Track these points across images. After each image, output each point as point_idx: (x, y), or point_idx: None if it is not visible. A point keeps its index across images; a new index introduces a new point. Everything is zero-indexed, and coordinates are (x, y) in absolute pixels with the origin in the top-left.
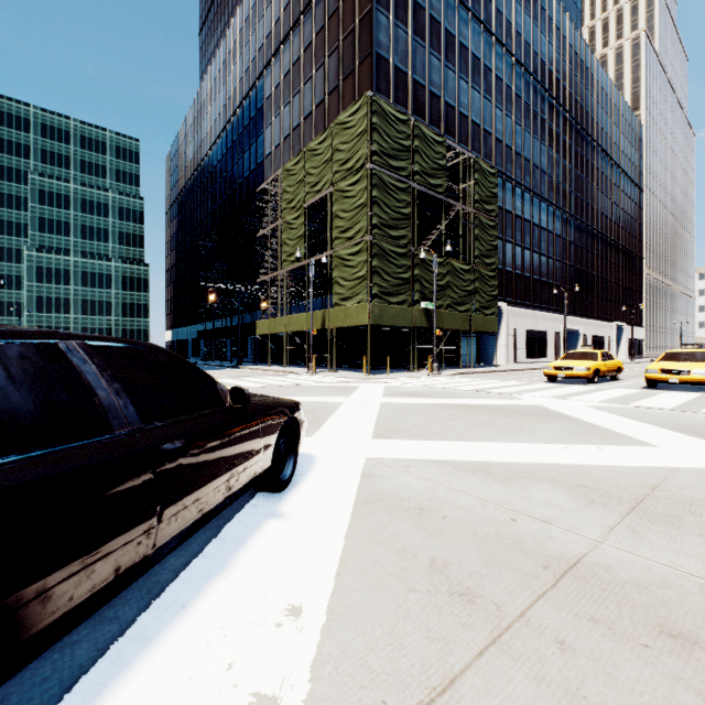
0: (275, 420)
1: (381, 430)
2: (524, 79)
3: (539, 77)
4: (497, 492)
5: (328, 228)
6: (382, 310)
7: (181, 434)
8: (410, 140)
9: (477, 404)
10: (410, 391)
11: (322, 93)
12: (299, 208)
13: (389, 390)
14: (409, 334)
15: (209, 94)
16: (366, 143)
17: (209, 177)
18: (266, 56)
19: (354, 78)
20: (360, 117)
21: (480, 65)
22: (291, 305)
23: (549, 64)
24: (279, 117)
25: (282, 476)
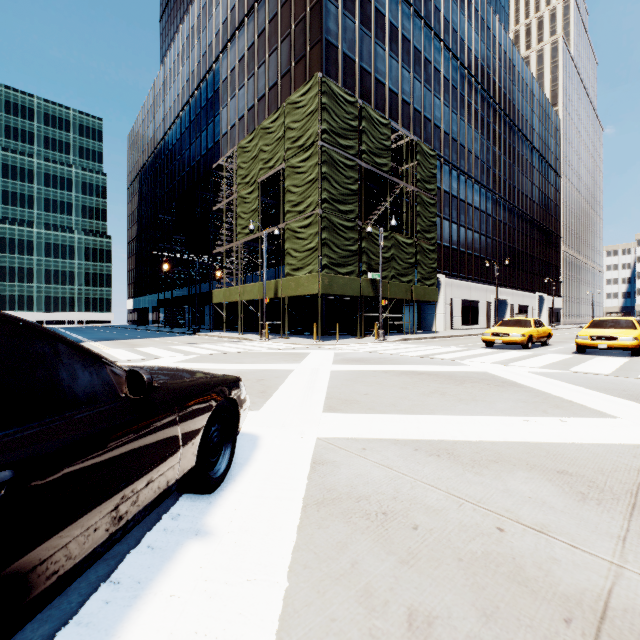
0: (203, 405)
1: (332, 401)
2: (460, 72)
3: (472, 71)
4: (470, 485)
5: (281, 202)
6: (332, 280)
7: (4, 459)
8: (357, 121)
9: (425, 371)
10: (359, 357)
11: (275, 76)
12: (253, 183)
13: (339, 356)
14: (356, 303)
15: (169, 76)
16: (316, 122)
17: (169, 155)
18: (222, 41)
19: (305, 63)
20: (311, 97)
21: (421, 57)
22: (245, 275)
23: (481, 60)
24: (234, 98)
25: (215, 471)
